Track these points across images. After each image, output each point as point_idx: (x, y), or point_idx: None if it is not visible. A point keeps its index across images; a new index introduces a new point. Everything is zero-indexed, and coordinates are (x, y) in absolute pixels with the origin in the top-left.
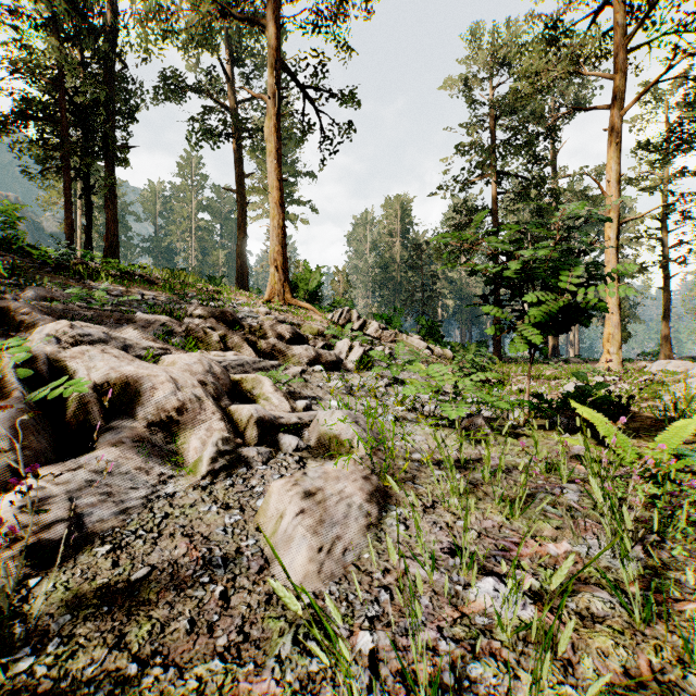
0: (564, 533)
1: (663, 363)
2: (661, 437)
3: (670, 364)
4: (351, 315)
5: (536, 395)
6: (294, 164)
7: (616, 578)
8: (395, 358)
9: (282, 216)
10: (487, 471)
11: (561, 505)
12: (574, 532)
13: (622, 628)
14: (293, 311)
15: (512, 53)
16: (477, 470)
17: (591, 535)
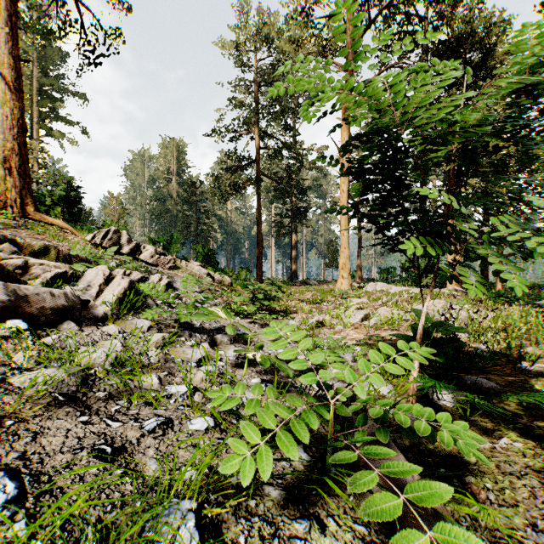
0: None
1: (374, 285)
2: None
3: (378, 285)
4: (120, 237)
5: None
6: (59, 79)
7: None
8: (175, 288)
9: (19, 105)
10: None
11: None
12: None
13: None
14: (33, 227)
15: (272, 36)
16: None
17: None
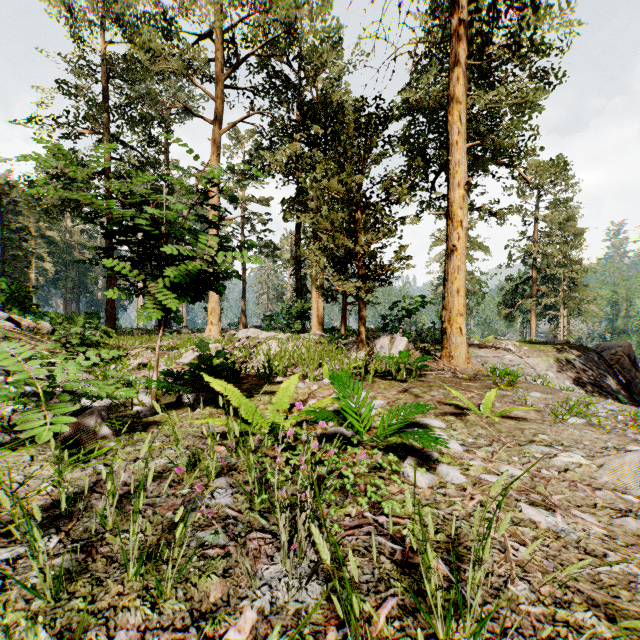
0: (237, 579)
1: (246, 331)
2: (278, 398)
3: (250, 332)
4: None
5: (165, 371)
6: None
7: (313, 628)
8: None
9: None
10: (110, 505)
11: (218, 520)
12: (252, 574)
13: None
14: None
15: (128, 22)
16: (93, 509)
17: (265, 561)
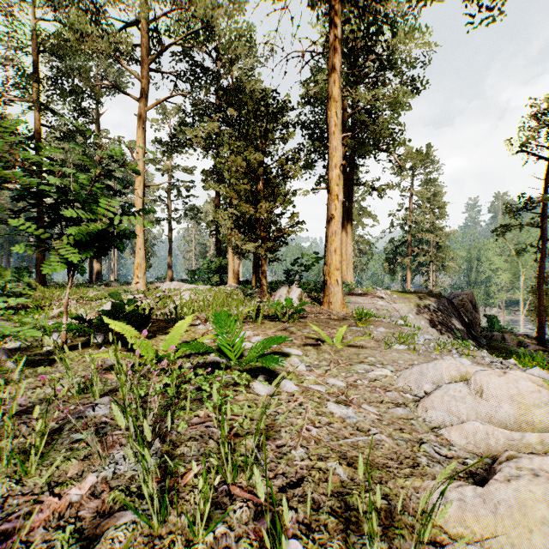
0: (92, 460)
1: (170, 284)
2: (170, 336)
3: (173, 284)
4: None
5: (75, 316)
6: None
7: (139, 485)
8: None
9: None
10: (2, 420)
11: (92, 425)
12: (102, 455)
13: (144, 546)
14: None
15: (58, 1)
16: None
17: (118, 448)
